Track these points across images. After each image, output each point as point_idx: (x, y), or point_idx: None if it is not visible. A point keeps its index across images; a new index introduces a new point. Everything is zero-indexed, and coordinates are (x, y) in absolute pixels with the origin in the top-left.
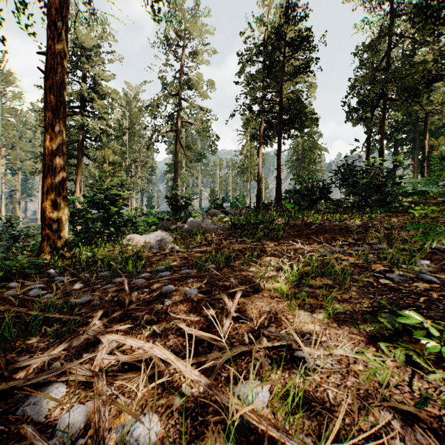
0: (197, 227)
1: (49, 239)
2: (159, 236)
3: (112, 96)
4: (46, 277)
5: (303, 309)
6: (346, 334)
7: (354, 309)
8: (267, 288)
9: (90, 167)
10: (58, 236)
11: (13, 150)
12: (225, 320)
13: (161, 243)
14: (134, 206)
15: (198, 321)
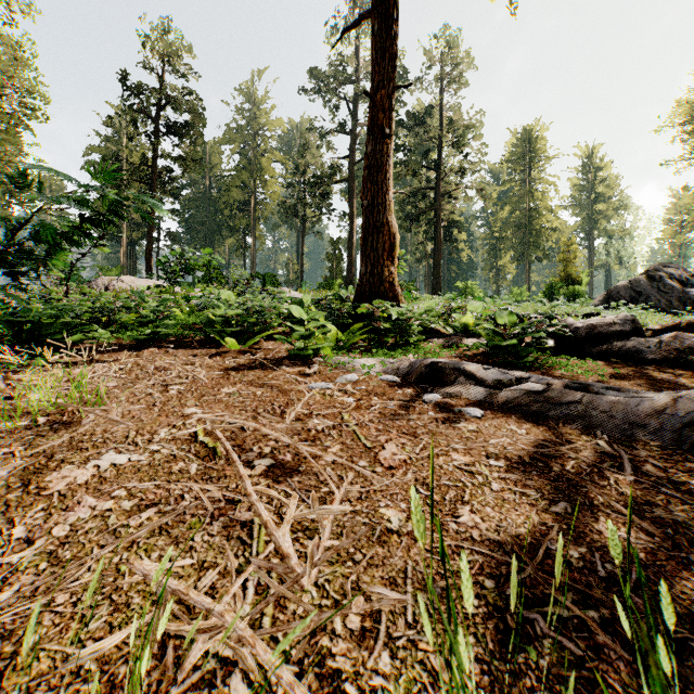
0: None
1: None
2: None
3: None
4: None
5: None
6: None
7: None
8: None
9: None
10: None
11: None
12: None
13: None
14: None
15: None
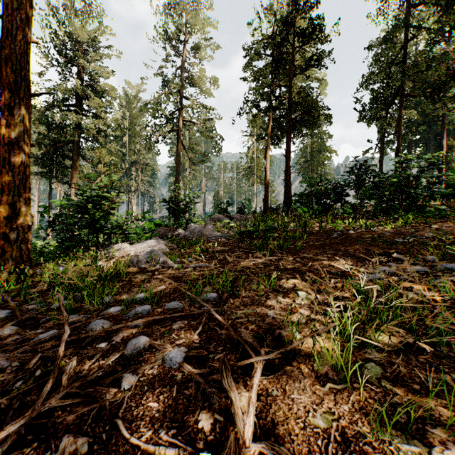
0: (198, 235)
1: (5, 252)
2: (152, 245)
3: (109, 93)
4: None
5: (398, 426)
6: None
7: None
8: (304, 350)
9: (84, 168)
10: (18, 247)
11: None
12: None
13: (151, 255)
14: (135, 210)
15: None
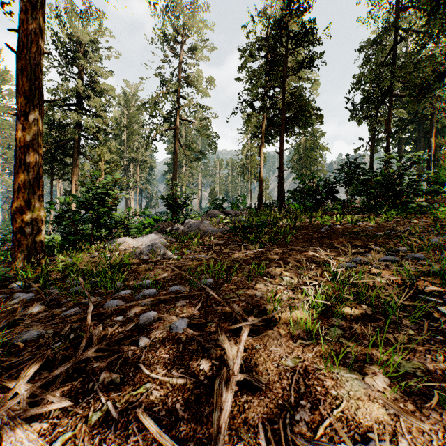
0: (195, 229)
1: (21, 244)
2: (152, 239)
3: (109, 93)
4: (6, 293)
5: (345, 365)
6: (440, 432)
7: (427, 367)
8: (283, 319)
9: (85, 165)
10: (32, 240)
11: (9, 149)
12: (225, 394)
13: (153, 248)
14: (133, 206)
15: (183, 386)
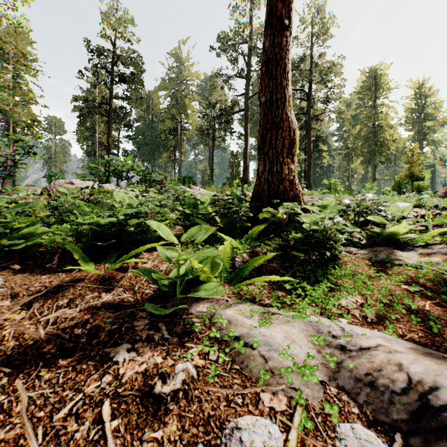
0: None
1: None
2: None
3: None
4: None
5: None
6: None
7: None
8: None
9: None
10: None
11: None
12: None
13: None
14: None
15: None
